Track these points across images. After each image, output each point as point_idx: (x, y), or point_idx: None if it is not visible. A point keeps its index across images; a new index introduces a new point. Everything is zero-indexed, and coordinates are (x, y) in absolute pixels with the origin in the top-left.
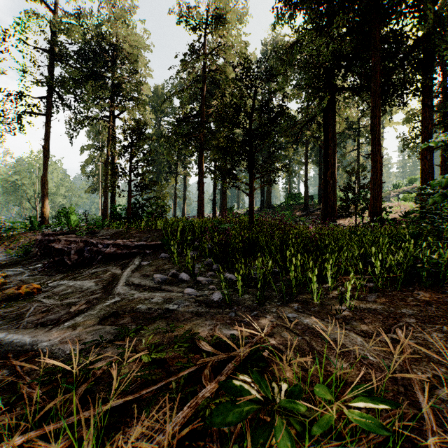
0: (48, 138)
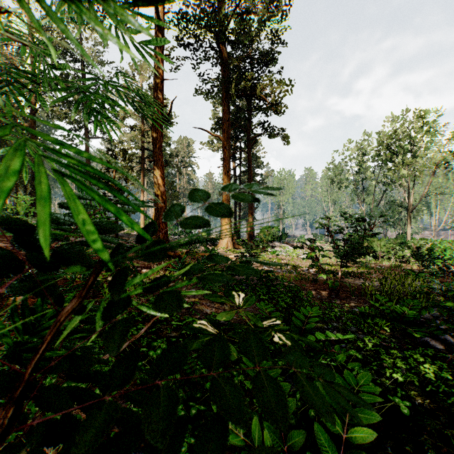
0: None
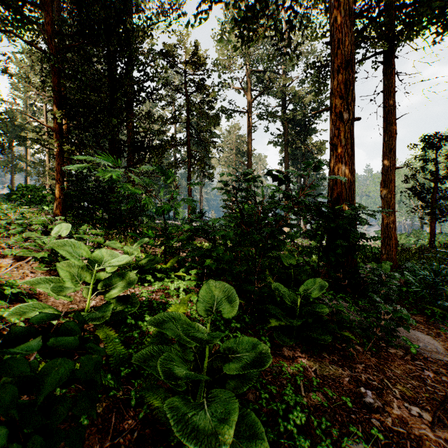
0: None
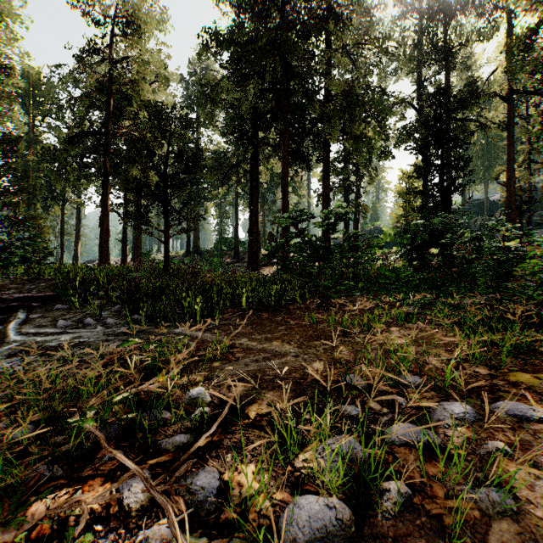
0: None
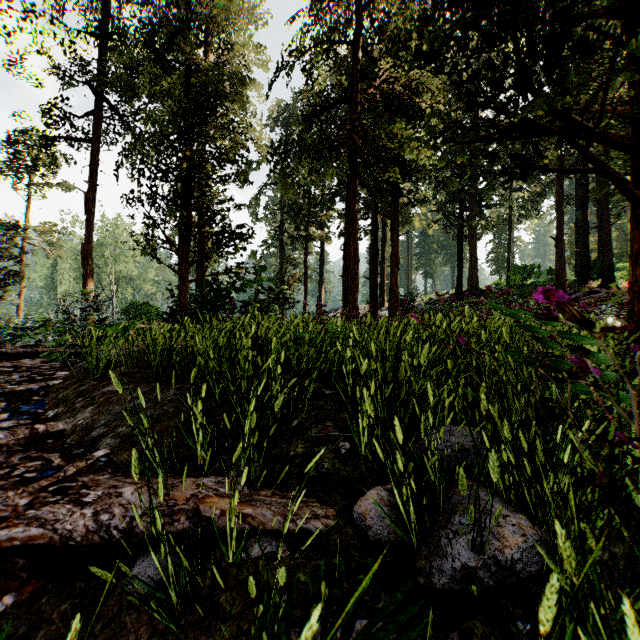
0: (93, 179)
